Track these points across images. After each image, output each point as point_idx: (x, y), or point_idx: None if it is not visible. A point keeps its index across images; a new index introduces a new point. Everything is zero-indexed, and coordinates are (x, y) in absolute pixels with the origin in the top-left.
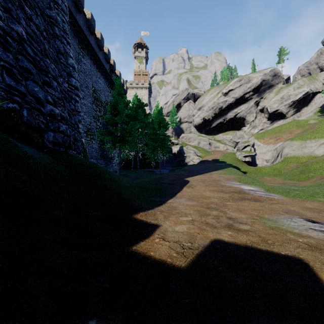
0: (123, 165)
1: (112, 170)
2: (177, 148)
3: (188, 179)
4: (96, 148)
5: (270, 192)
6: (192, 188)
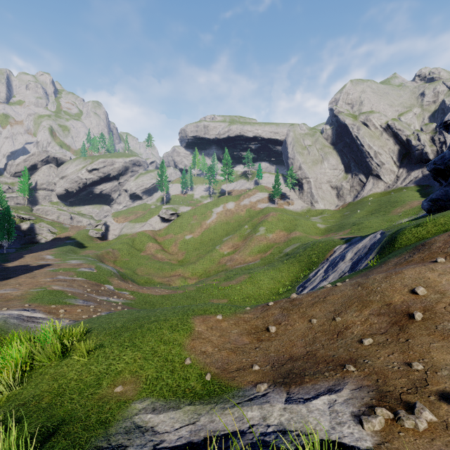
0: None
1: None
2: (28, 225)
3: (24, 256)
4: None
5: (55, 257)
6: (24, 259)
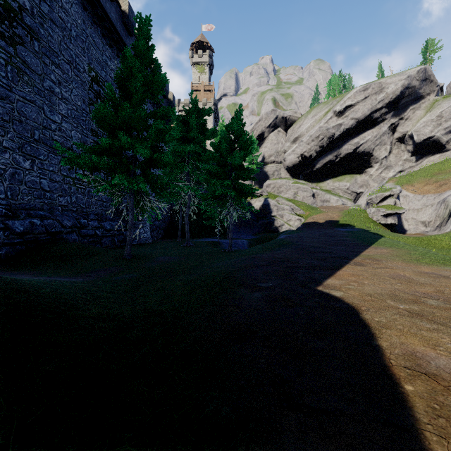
0: (166, 232)
1: (138, 242)
2: (261, 201)
3: (338, 296)
4: (101, 198)
5: None
6: None
